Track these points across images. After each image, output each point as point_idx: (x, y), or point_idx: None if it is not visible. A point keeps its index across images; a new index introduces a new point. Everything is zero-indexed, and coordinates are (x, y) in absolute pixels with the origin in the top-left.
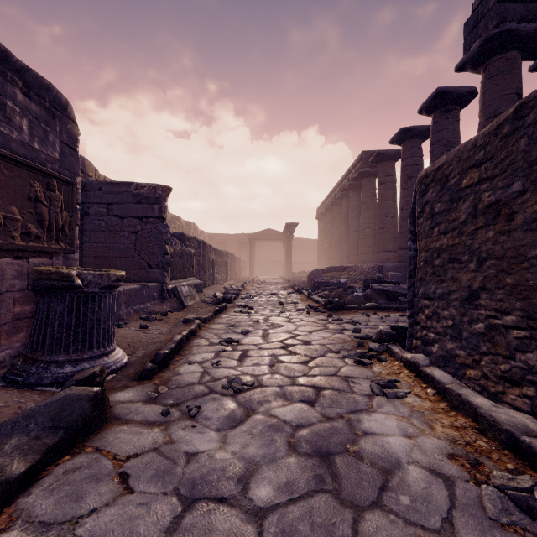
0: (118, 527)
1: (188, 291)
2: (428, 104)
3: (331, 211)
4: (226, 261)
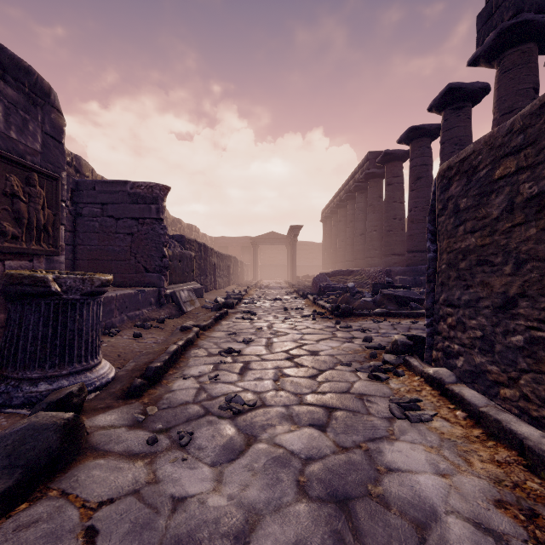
0: None
1: (187, 296)
2: (438, 101)
3: (336, 213)
4: (229, 265)
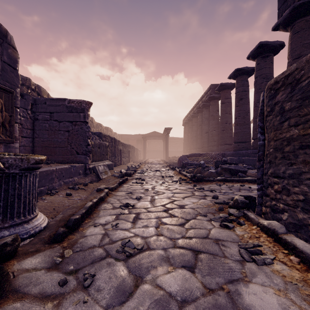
0: None
1: (103, 169)
2: (253, 52)
3: (191, 120)
4: (129, 150)
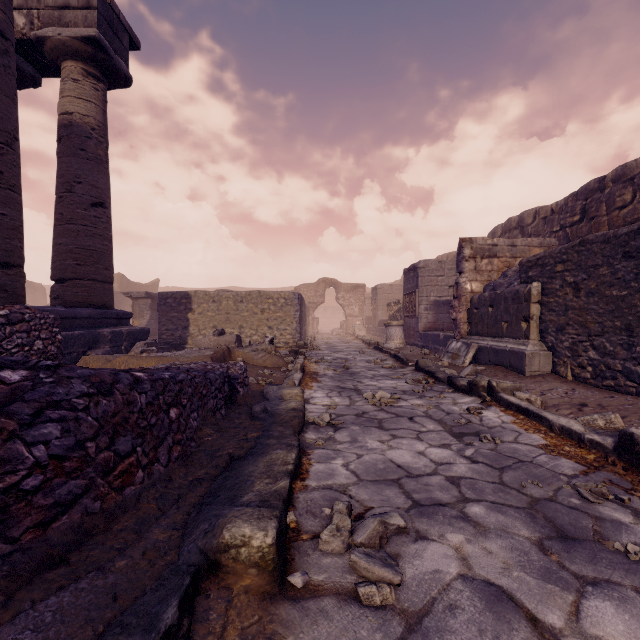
0: (355, 345)
1: (456, 348)
2: None
3: None
4: None
